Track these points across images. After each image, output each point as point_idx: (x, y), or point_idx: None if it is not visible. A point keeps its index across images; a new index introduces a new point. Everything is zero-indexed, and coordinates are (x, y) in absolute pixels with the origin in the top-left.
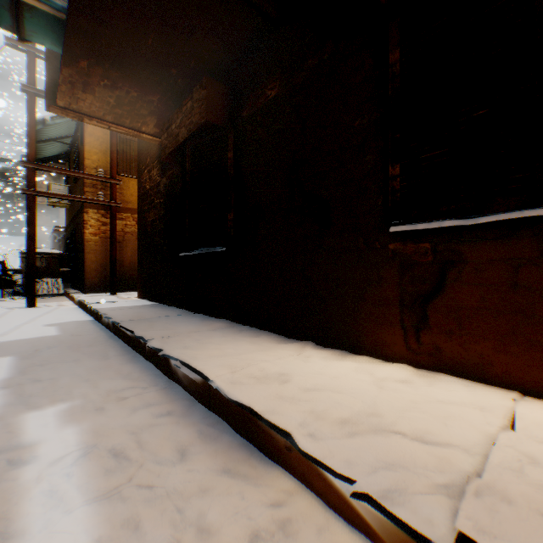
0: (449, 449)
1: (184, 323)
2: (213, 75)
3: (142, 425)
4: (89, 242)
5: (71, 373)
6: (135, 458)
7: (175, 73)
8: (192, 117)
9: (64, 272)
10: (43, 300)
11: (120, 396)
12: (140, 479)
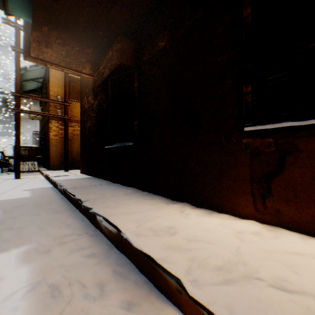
0: (306, 297)
1: (107, 190)
2: (125, 35)
3: (74, 264)
4: (52, 140)
5: (33, 223)
6: (66, 293)
7: (101, 34)
8: (112, 61)
9: (39, 158)
10: (25, 174)
11: (62, 241)
12: (68, 314)
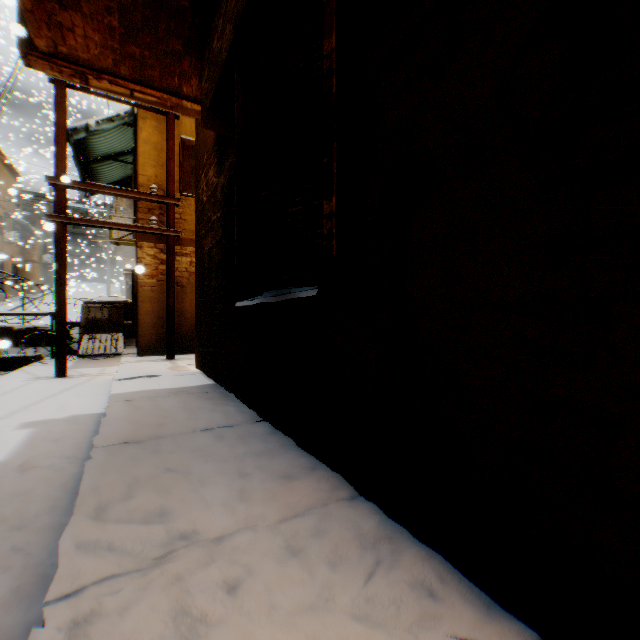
0: None
1: (219, 471)
2: None
3: None
4: (143, 286)
5: None
6: None
7: None
8: None
9: (128, 326)
10: (91, 364)
11: None
12: None
